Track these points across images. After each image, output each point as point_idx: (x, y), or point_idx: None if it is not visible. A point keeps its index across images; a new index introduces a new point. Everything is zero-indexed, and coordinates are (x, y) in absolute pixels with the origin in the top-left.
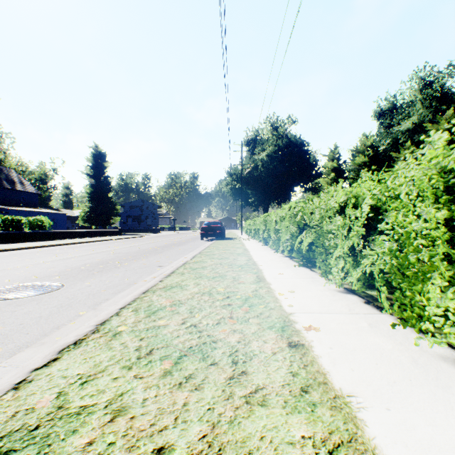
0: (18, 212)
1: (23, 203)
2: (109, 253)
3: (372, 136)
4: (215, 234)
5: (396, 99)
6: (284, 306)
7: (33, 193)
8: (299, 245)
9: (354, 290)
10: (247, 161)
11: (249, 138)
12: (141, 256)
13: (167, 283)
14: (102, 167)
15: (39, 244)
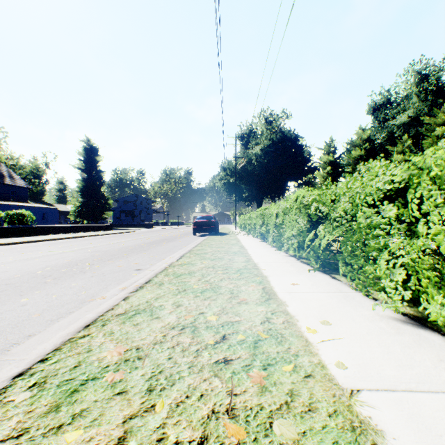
0: (5, 206)
1: (14, 198)
2: (86, 251)
3: (368, 130)
4: (208, 230)
5: (390, 94)
6: (328, 366)
7: (23, 187)
8: (310, 243)
9: (422, 319)
10: (241, 155)
11: (243, 133)
12: (120, 255)
13: (133, 303)
14: (93, 161)
15: (15, 240)
